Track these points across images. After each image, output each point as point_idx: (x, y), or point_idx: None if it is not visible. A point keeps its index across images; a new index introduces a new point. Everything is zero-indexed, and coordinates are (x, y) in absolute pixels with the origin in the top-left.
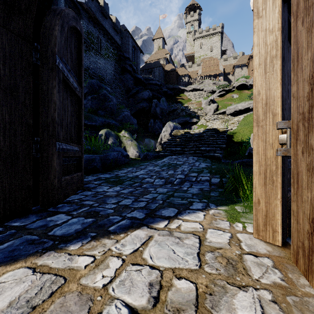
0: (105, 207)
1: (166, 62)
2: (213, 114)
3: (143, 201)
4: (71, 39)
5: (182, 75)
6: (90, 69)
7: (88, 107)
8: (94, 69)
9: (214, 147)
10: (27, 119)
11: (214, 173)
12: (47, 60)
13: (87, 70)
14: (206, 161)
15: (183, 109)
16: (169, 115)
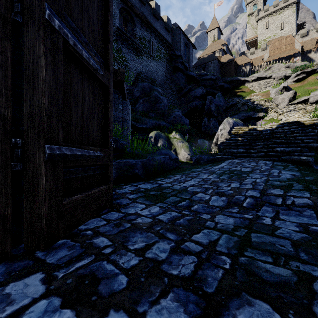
0: (119, 262)
1: (222, 53)
2: (288, 105)
3: (189, 254)
4: (91, 2)
5: (242, 64)
6: (142, 74)
7: (140, 110)
8: (146, 73)
9: (298, 148)
10: (1, 110)
11: (317, 192)
12: (32, 14)
13: (140, 75)
14: (288, 167)
15: (245, 103)
16: (226, 112)
